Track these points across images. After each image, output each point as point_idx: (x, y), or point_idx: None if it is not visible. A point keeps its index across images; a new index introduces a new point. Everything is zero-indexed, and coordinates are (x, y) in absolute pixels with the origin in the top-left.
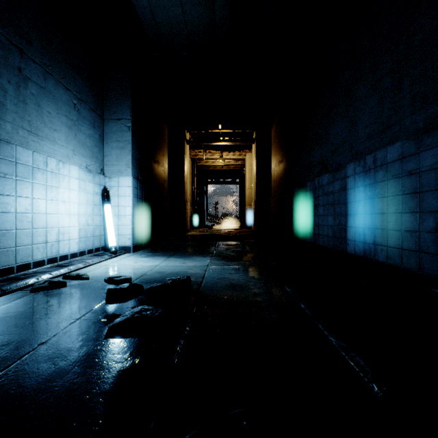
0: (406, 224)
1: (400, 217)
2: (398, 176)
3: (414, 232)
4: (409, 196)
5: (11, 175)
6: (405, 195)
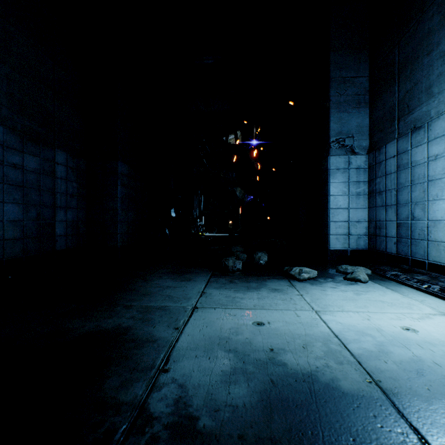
0: (11, 214)
1: (3, 207)
2: (0, 162)
3: (20, 221)
4: (15, 187)
5: (443, 153)
6: (10, 185)
